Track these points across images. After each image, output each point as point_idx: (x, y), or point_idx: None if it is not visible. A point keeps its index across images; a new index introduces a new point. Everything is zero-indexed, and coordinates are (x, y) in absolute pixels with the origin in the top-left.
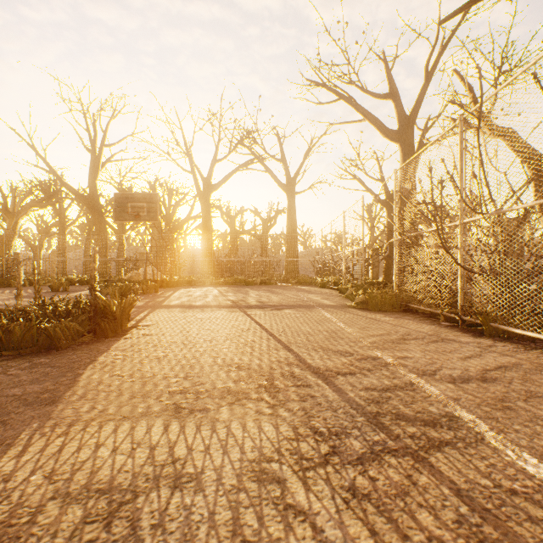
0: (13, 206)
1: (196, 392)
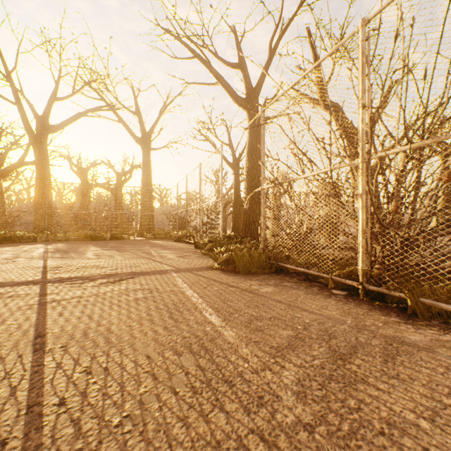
0: None
1: None
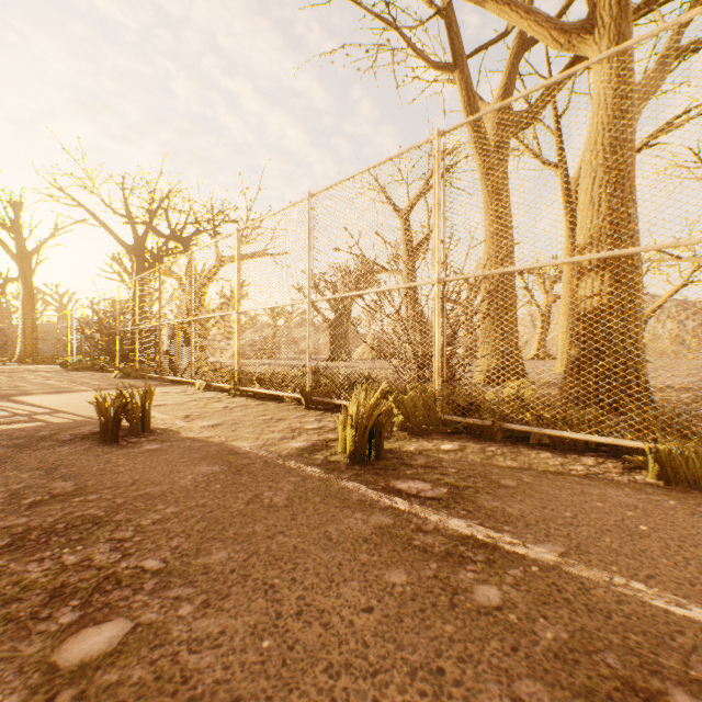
0: None
1: None
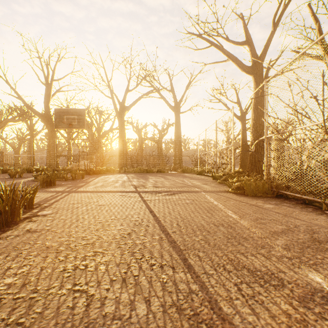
0: None
1: None
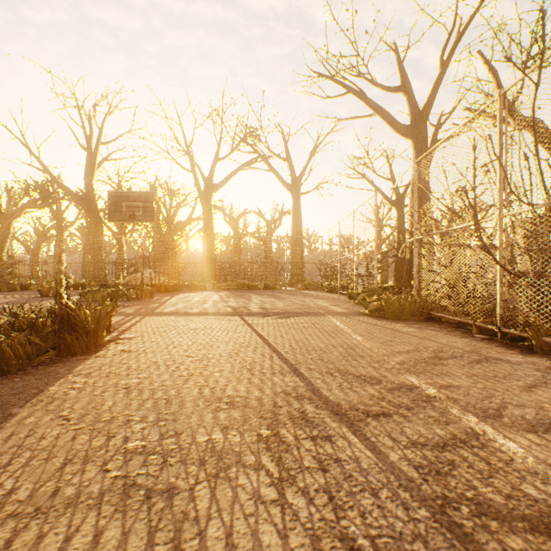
0: (8, 208)
1: (164, 451)
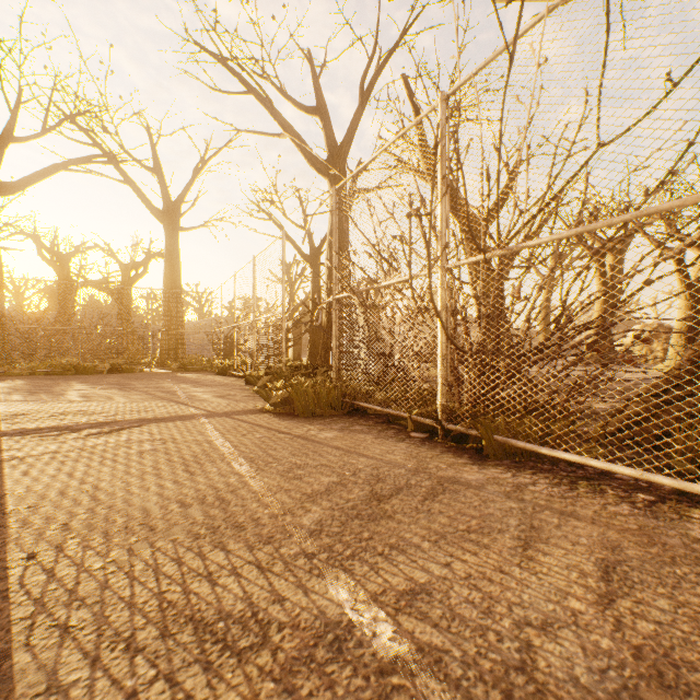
0: None
1: None
